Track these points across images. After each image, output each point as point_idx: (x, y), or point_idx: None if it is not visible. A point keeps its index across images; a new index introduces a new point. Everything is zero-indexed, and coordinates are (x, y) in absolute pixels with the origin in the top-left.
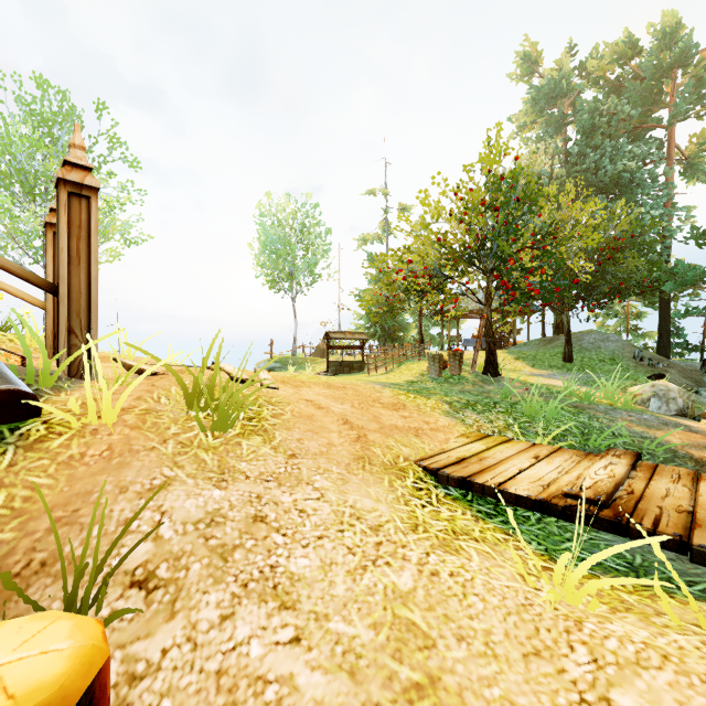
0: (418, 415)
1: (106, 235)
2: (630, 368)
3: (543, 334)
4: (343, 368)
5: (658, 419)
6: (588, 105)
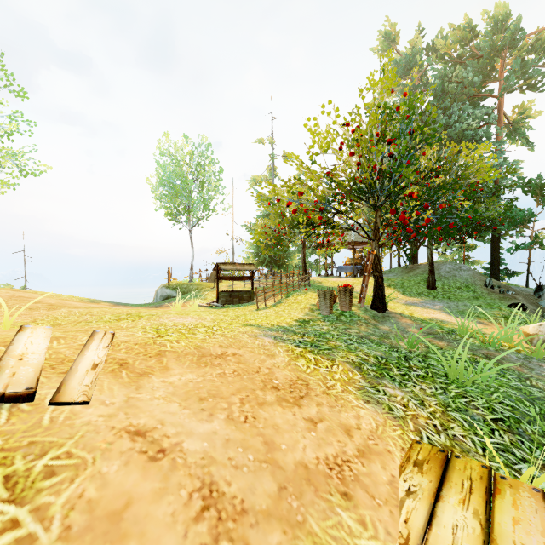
0: (330, 408)
1: None
2: (485, 295)
3: (398, 262)
4: (233, 299)
5: None
6: (440, 73)
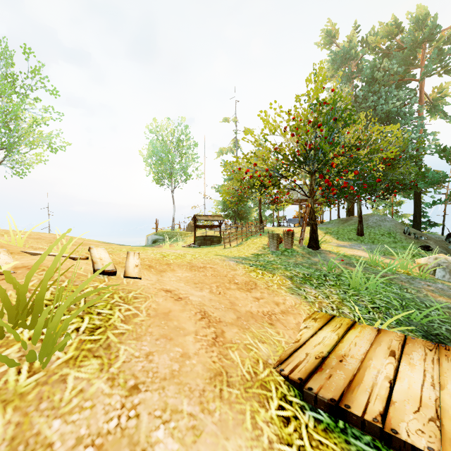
0: (268, 294)
1: (33, 143)
2: (402, 240)
3: (338, 215)
4: (206, 242)
5: (450, 288)
6: (370, 63)
